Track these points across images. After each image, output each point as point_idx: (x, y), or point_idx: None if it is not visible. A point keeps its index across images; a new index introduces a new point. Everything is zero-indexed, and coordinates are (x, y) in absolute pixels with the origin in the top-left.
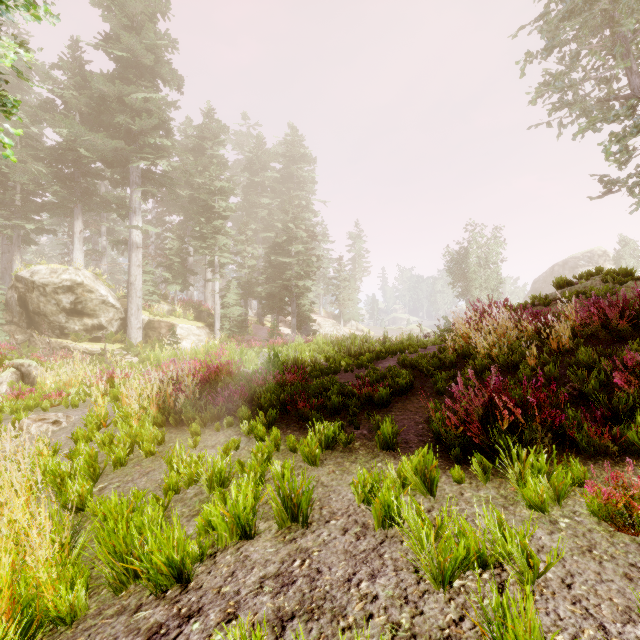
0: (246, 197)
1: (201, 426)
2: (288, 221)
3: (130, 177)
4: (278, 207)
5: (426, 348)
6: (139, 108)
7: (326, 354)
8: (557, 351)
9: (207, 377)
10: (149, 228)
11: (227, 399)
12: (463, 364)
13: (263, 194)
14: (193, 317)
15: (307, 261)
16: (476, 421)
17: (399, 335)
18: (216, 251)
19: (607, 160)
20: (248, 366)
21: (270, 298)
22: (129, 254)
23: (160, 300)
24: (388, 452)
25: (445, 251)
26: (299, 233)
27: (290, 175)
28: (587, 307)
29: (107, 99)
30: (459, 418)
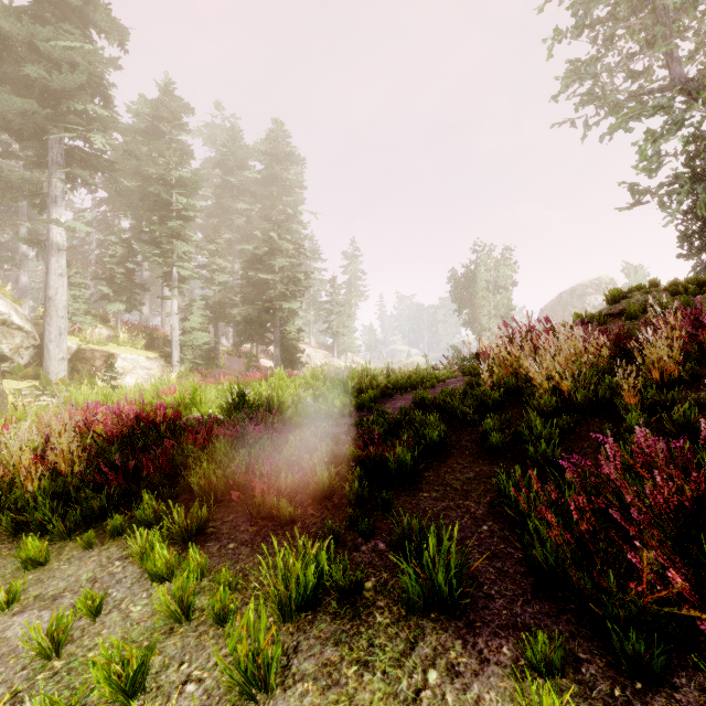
0: (219, 201)
1: (61, 536)
2: (270, 229)
3: (48, 154)
4: (259, 215)
5: (444, 382)
6: (60, 60)
7: (315, 391)
8: (660, 383)
9: (118, 431)
10: (77, 225)
11: (132, 474)
12: (510, 403)
13: (240, 198)
14: (143, 345)
15: (294, 280)
16: (677, 559)
17: (404, 367)
18: (173, 260)
19: (637, 166)
20: (204, 409)
21: (248, 323)
22: (47, 259)
23: (97, 323)
24: (443, 617)
25: (451, 273)
26: (284, 244)
27: (273, 177)
28: (688, 319)
29: (12, 43)
30: (591, 529)
